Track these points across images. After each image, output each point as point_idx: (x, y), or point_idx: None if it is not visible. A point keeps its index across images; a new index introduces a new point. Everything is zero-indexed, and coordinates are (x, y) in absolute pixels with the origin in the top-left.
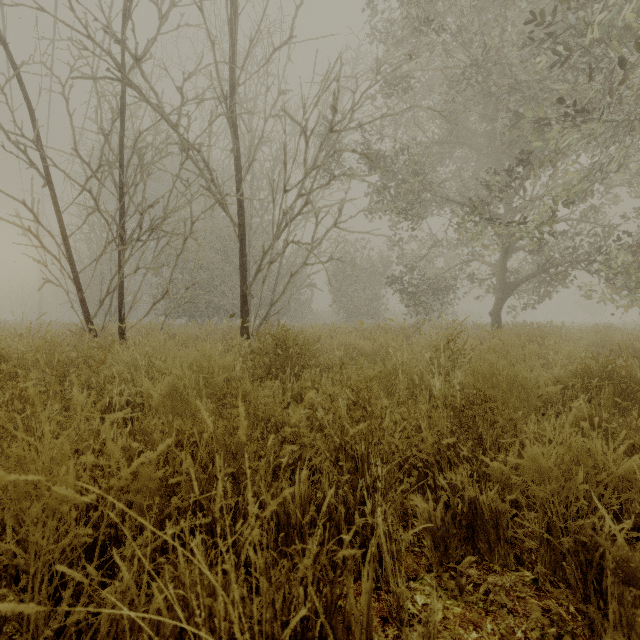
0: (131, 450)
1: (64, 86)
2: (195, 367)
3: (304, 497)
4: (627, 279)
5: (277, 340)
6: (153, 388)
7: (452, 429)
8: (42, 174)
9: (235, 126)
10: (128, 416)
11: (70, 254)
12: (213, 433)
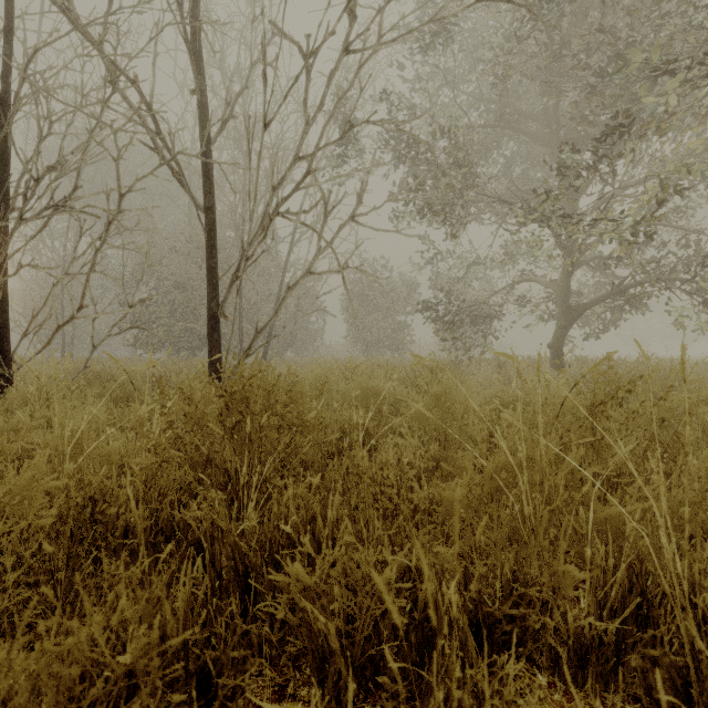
0: None
1: None
2: None
3: None
4: None
5: (229, 397)
6: None
7: None
8: None
9: (199, 55)
10: None
11: None
12: None
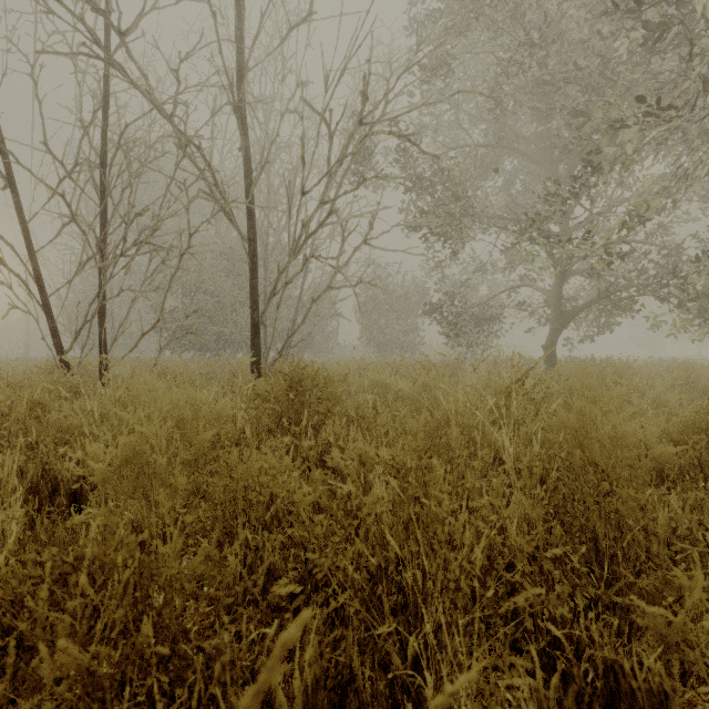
0: (18, 578)
1: (31, 65)
2: (170, 421)
3: (313, 688)
4: (704, 307)
5: (291, 380)
6: (102, 453)
7: (545, 519)
8: (2, 173)
9: (244, 119)
10: (73, 491)
11: (38, 273)
12: (142, 566)
